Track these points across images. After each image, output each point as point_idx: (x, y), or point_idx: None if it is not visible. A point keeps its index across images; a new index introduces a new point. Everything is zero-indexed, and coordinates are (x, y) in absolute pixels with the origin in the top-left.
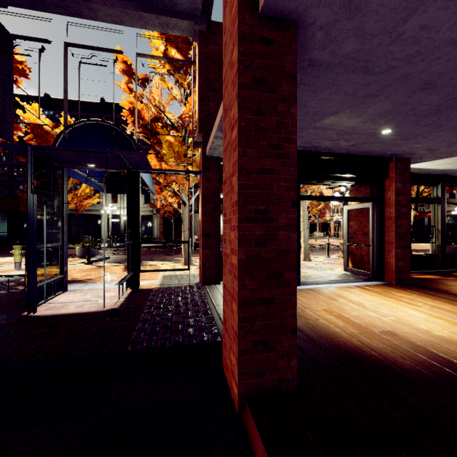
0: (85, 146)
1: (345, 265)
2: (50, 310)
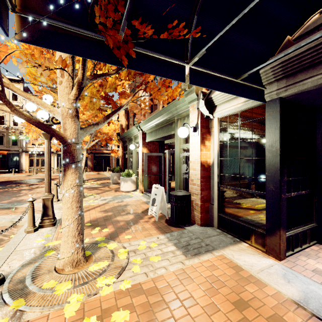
0: None
1: (146, 188)
2: None
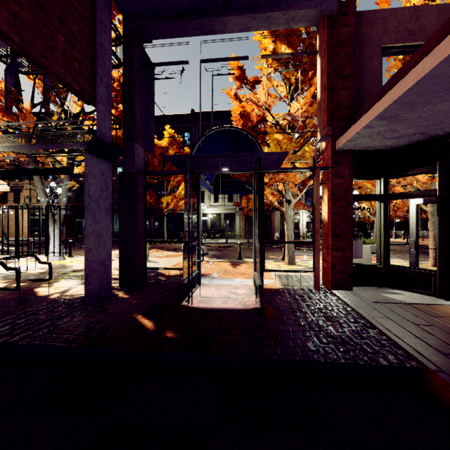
0: (208, 152)
1: None
2: (201, 303)
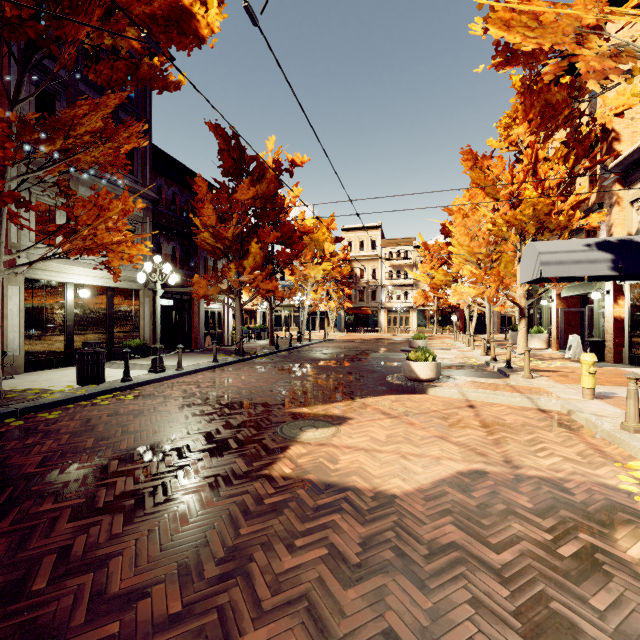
0: None
1: (562, 345)
2: None
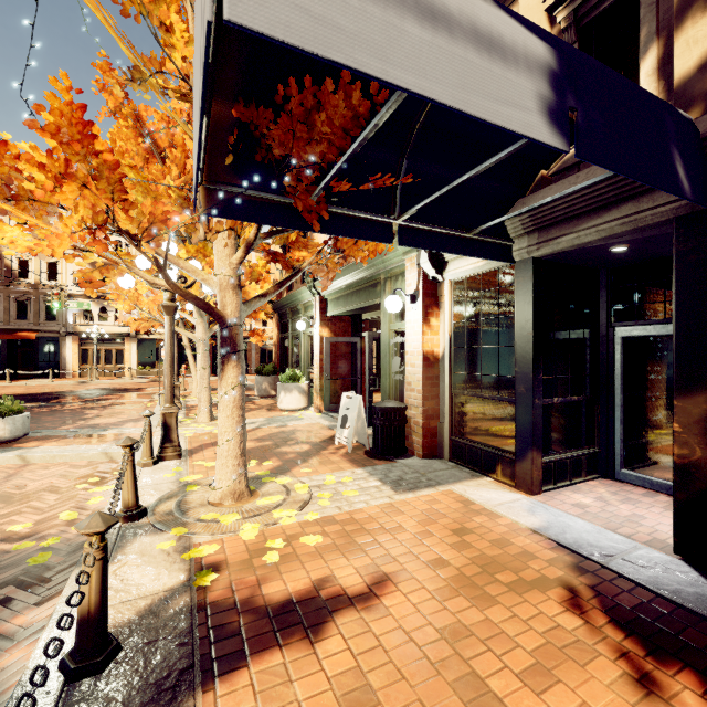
0: None
1: (328, 403)
2: None
